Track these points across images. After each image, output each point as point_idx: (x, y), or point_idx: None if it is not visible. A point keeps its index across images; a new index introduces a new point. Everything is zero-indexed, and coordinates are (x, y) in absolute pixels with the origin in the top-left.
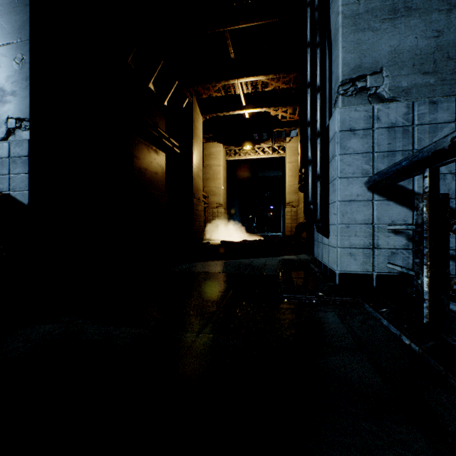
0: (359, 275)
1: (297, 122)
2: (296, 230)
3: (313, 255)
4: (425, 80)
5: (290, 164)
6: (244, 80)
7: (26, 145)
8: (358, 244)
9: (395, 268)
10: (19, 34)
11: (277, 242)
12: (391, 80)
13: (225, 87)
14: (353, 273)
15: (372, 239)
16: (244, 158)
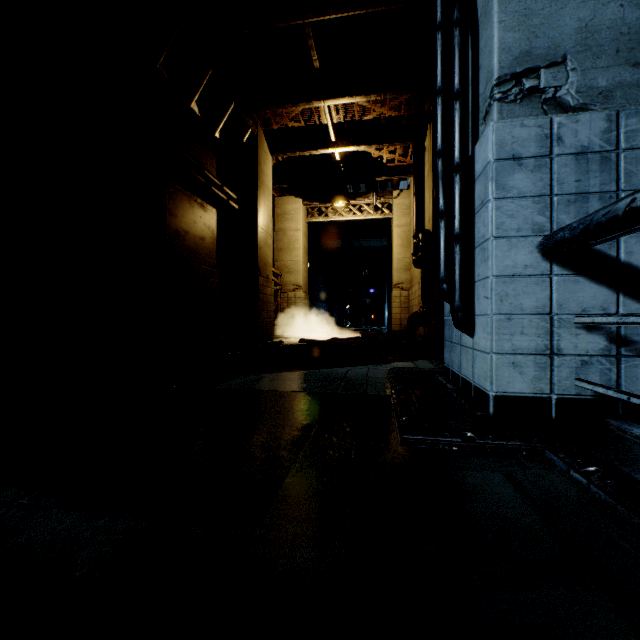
0: (528, 399)
1: (409, 168)
2: (408, 323)
3: (438, 361)
4: (637, 77)
5: (399, 229)
6: (333, 102)
7: None
8: (526, 348)
9: (593, 389)
10: None
11: (382, 341)
12: (580, 77)
13: (306, 114)
14: (517, 395)
15: (550, 339)
16: (333, 220)
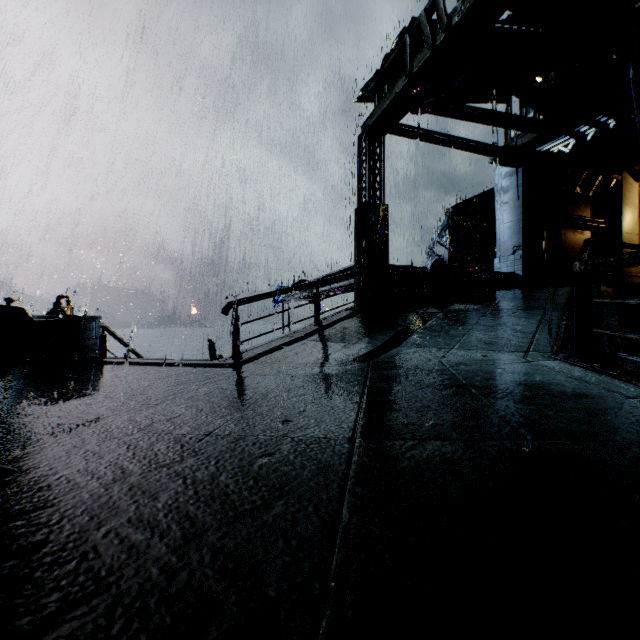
0: None
1: None
2: None
3: None
4: None
5: None
6: None
7: (521, 255)
8: None
9: None
10: (518, 217)
11: None
12: None
13: None
14: None
15: None
16: None
